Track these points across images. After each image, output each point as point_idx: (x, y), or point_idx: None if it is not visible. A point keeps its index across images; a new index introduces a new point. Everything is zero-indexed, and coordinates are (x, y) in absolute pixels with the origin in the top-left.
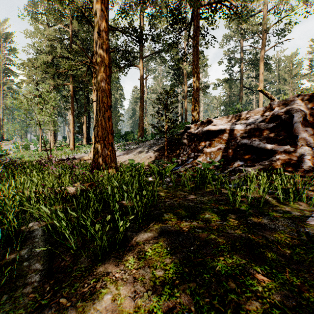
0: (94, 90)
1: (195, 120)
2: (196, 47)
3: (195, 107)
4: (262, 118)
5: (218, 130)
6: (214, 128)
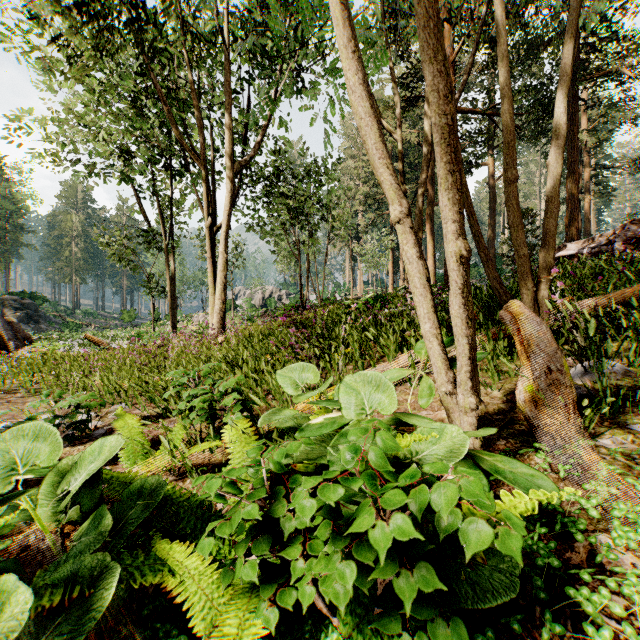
0: (428, 222)
1: (570, 241)
2: (573, 140)
3: (570, 223)
4: (604, 242)
5: (567, 255)
6: (564, 254)
